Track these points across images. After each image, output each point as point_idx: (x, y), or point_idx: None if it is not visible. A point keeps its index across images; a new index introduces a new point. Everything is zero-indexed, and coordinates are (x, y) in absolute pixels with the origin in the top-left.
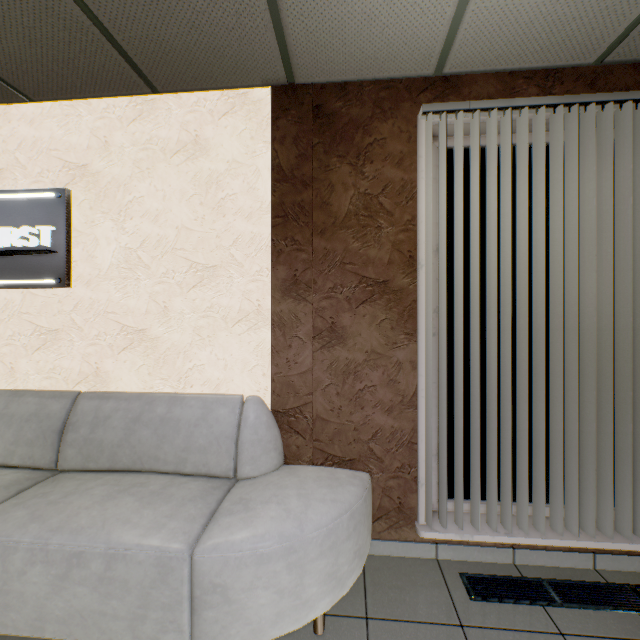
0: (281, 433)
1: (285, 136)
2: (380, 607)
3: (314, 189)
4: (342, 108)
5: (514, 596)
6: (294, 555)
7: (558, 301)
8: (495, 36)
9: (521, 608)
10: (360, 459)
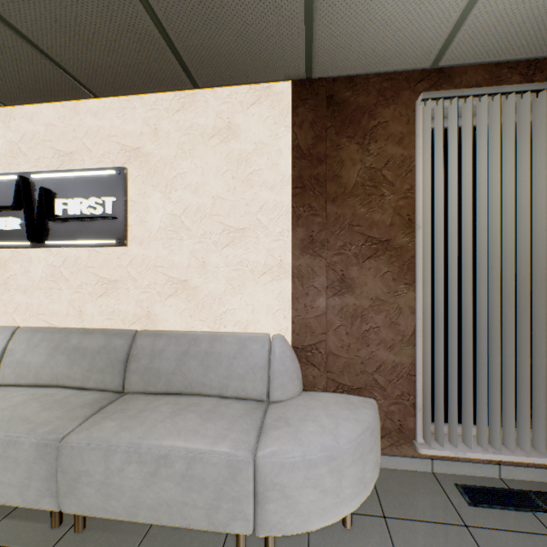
0: (300, 365)
1: (303, 121)
2: (393, 509)
3: (327, 164)
4: (351, 97)
5: (506, 504)
6: (334, 462)
7: (541, 256)
8: (489, 34)
9: (514, 514)
10: (366, 388)
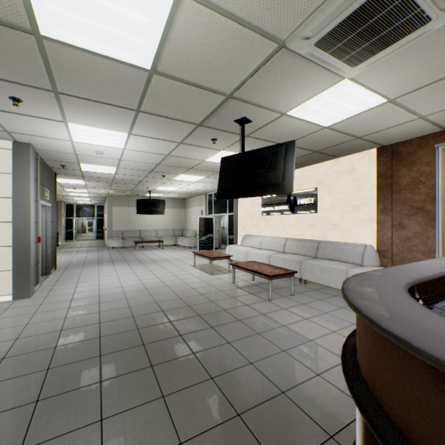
0: (379, 257)
1: (381, 163)
2: None
3: (392, 178)
4: (403, 149)
5: None
6: None
7: None
8: None
9: None
10: None
